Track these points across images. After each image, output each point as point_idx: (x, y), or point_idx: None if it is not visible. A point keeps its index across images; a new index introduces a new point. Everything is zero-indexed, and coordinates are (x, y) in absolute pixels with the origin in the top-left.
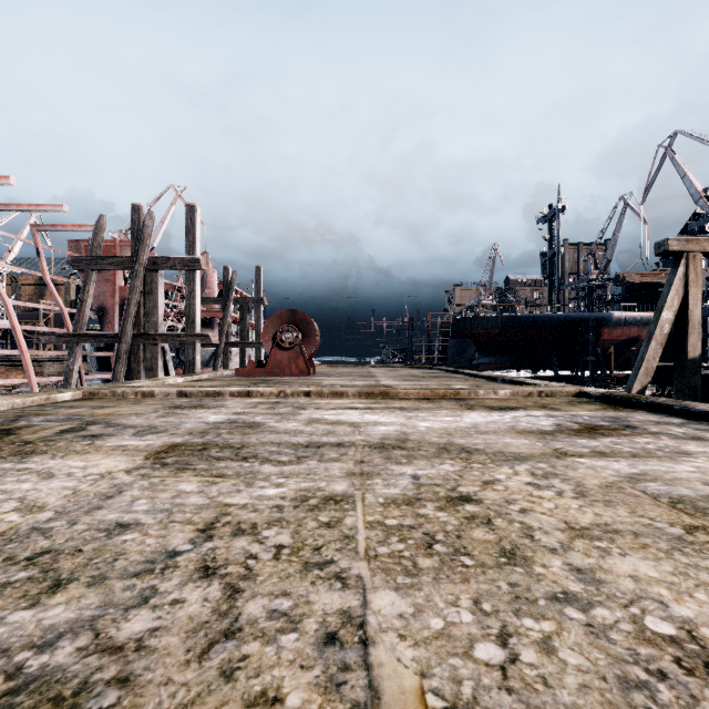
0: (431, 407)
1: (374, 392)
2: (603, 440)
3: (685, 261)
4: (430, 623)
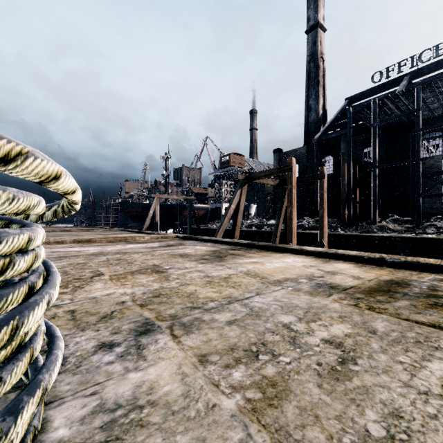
0: (80, 232)
1: (66, 230)
2: (102, 233)
3: (155, 199)
4: (68, 236)
